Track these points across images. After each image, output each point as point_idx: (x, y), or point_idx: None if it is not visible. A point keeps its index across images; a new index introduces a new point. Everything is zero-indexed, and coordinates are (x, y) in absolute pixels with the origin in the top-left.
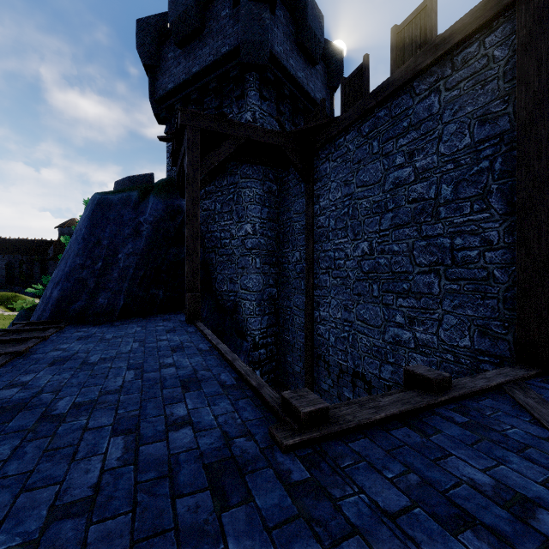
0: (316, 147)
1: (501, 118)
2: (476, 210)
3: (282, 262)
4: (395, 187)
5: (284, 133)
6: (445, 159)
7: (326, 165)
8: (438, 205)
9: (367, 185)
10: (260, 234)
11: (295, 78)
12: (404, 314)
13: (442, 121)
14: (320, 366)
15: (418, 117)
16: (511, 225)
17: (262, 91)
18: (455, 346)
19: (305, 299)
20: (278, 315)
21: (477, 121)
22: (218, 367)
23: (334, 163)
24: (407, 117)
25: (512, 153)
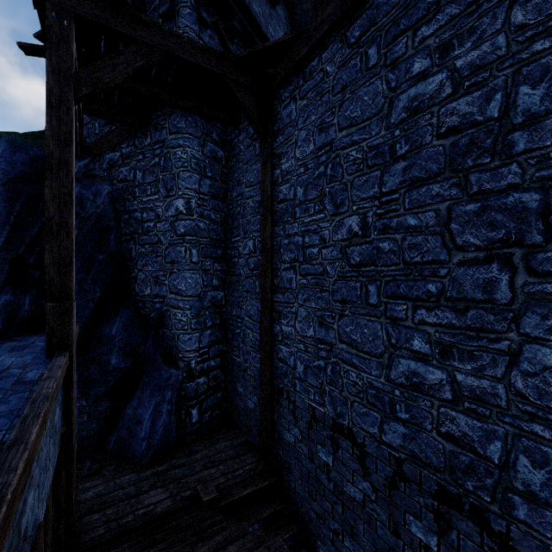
0: (277, 81)
1: None
2: None
3: (231, 256)
4: (412, 114)
5: (228, 56)
6: (527, 33)
7: (291, 107)
8: (510, 129)
9: (358, 123)
10: (198, 215)
11: (249, 9)
12: (430, 337)
13: None
14: (282, 406)
15: None
16: None
17: (200, 10)
18: None
19: (261, 307)
20: (226, 327)
21: None
22: None
23: (304, 101)
24: None
25: None
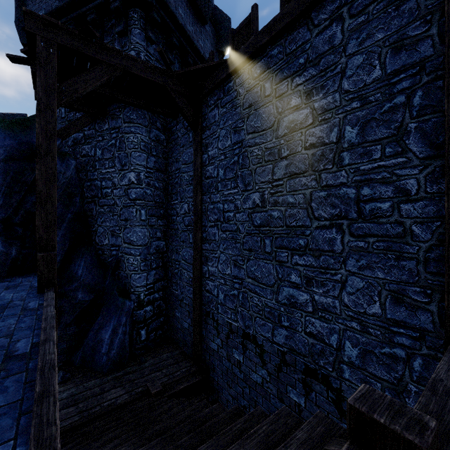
0: (205, 92)
1: (421, 43)
2: (389, 154)
3: (171, 214)
4: (290, 131)
5: (169, 72)
6: (350, 96)
7: (215, 111)
8: (341, 150)
9: (259, 131)
10: (146, 184)
11: (184, 29)
12: (300, 273)
13: (345, 53)
14: (209, 324)
15: (316, 52)
16: (435, 171)
17: (147, 31)
18: (361, 313)
19: (194, 253)
20: (166, 268)
21: (390, 49)
22: (3, 418)
23: (224, 109)
24: (303, 52)
25: (437, 83)
